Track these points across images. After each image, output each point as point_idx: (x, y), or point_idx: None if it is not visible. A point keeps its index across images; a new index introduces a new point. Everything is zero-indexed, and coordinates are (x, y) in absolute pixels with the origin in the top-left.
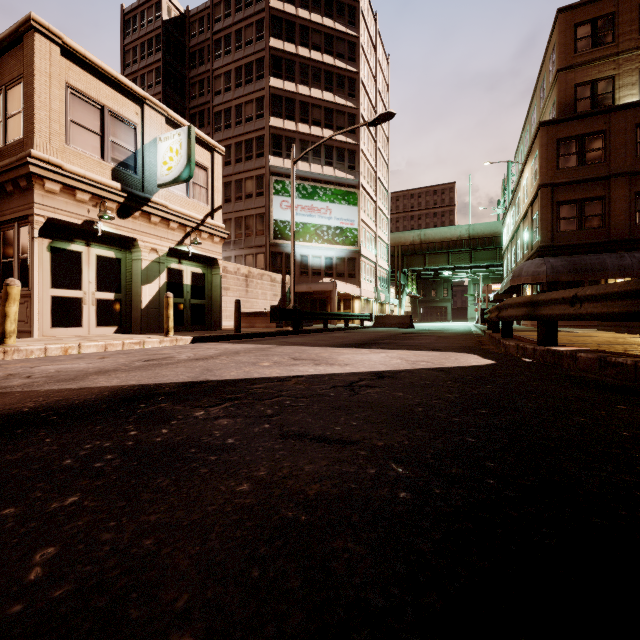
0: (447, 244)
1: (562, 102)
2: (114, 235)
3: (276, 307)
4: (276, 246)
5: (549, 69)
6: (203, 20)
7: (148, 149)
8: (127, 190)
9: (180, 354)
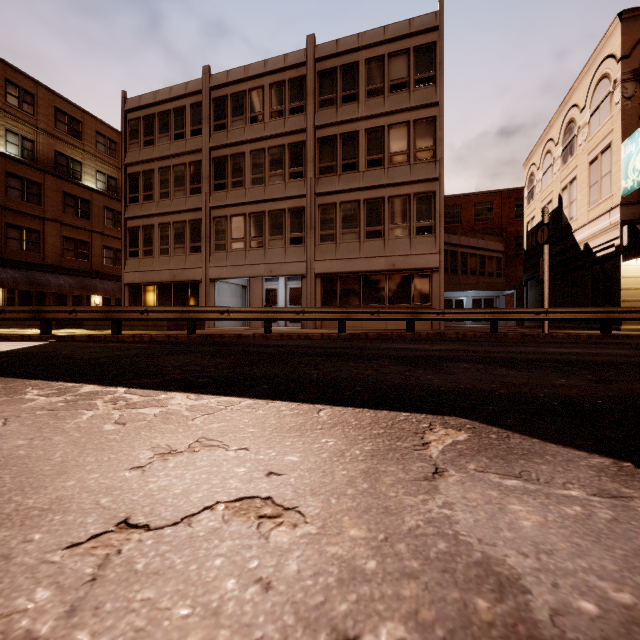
0: None
1: None
2: None
3: None
4: None
5: None
6: None
7: None
8: None
9: None
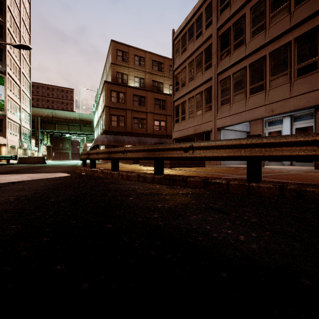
0: (68, 120)
1: (113, 76)
2: None
3: None
4: None
5: (109, 60)
6: None
7: None
8: None
9: None
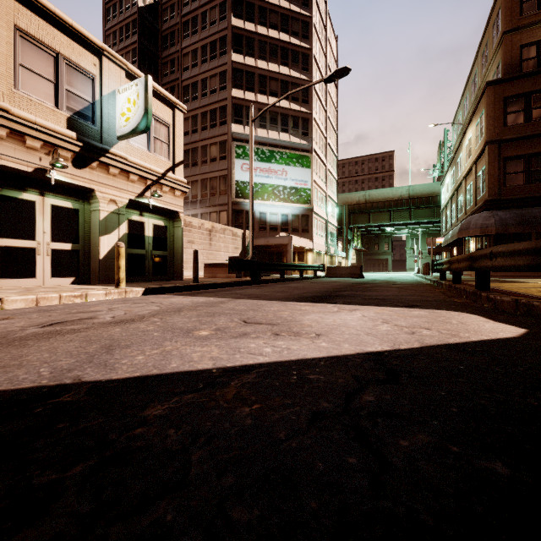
0: (389, 203)
1: (508, 63)
2: (71, 185)
3: (234, 258)
4: (237, 204)
5: (493, 34)
6: (174, 6)
7: (106, 101)
8: (83, 140)
9: (109, 312)
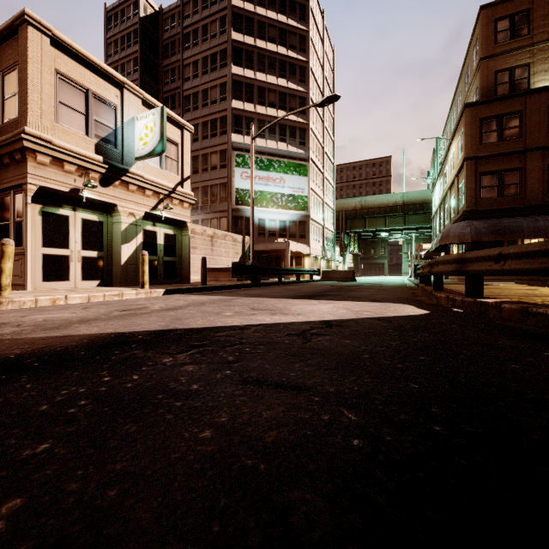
0: (384, 209)
1: (484, 86)
2: (97, 201)
3: (237, 263)
4: (237, 211)
5: (473, 58)
6: (174, 17)
7: (126, 127)
8: (108, 162)
9: (153, 305)
